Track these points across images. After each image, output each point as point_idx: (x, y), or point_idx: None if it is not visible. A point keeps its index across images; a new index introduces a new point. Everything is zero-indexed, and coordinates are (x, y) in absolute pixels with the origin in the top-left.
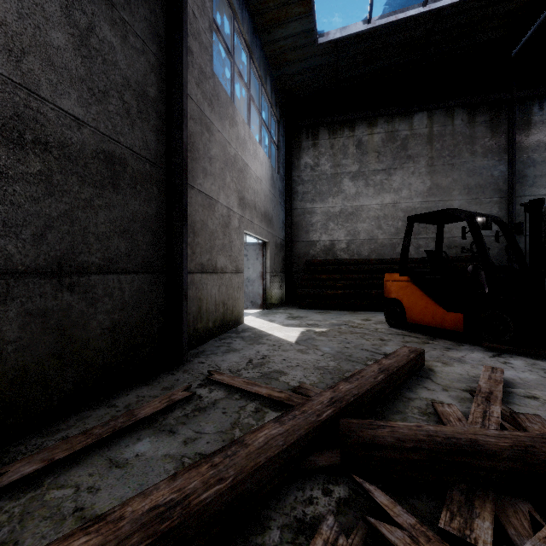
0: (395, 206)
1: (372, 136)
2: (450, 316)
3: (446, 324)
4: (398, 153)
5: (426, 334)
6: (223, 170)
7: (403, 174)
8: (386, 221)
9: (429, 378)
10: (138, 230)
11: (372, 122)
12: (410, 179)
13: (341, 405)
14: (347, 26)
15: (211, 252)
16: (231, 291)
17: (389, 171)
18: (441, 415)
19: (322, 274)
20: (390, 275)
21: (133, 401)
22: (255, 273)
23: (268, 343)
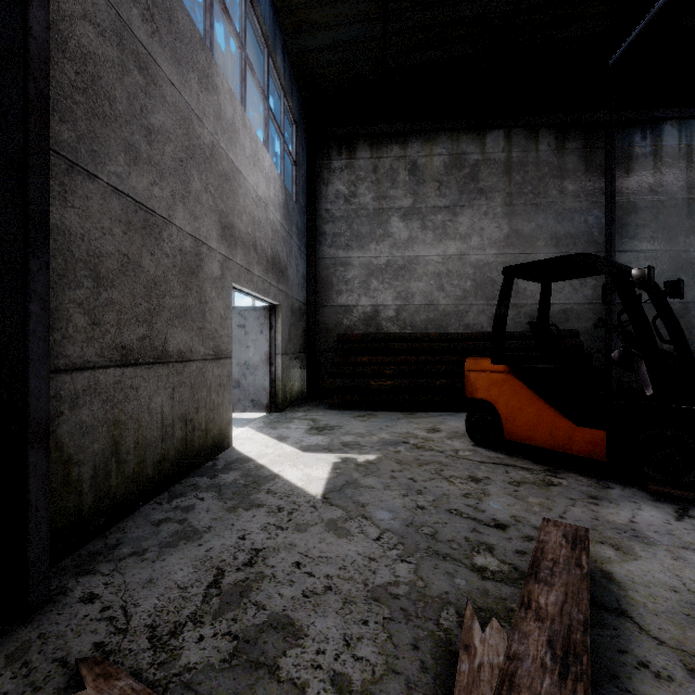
0: (462, 259)
1: (431, 159)
2: (581, 433)
3: (575, 447)
4: (467, 185)
5: (537, 461)
6: (185, 164)
7: (473, 214)
8: (449, 279)
9: (626, 614)
10: None
11: (431, 138)
12: (482, 222)
13: None
14: None
15: (150, 321)
16: (204, 393)
17: (454, 209)
18: None
19: (363, 355)
20: (475, 362)
21: None
22: (258, 355)
23: (268, 503)
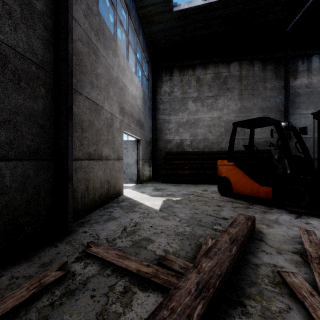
0: (219, 119)
1: (206, 75)
2: (262, 188)
3: (260, 194)
4: (221, 86)
5: (246, 201)
6: (108, 85)
7: (224, 99)
8: (214, 128)
9: (263, 240)
10: (22, 122)
11: (206, 66)
12: (229, 102)
13: (209, 295)
14: (192, 1)
15: (97, 144)
16: (114, 172)
17: (216, 97)
18: (293, 288)
19: (176, 160)
20: (221, 161)
21: (3, 285)
22: (132, 160)
23: (139, 211)
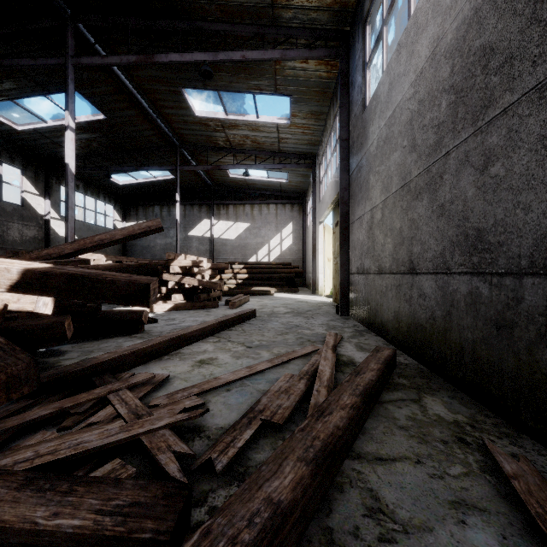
0: None
1: None
2: None
3: None
4: None
5: None
6: None
7: None
8: None
9: None
10: None
11: None
12: None
13: None
14: None
15: None
16: None
17: None
18: None
19: None
20: None
21: None
22: None
23: None
